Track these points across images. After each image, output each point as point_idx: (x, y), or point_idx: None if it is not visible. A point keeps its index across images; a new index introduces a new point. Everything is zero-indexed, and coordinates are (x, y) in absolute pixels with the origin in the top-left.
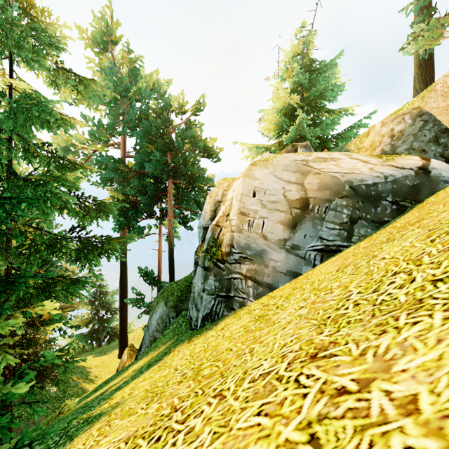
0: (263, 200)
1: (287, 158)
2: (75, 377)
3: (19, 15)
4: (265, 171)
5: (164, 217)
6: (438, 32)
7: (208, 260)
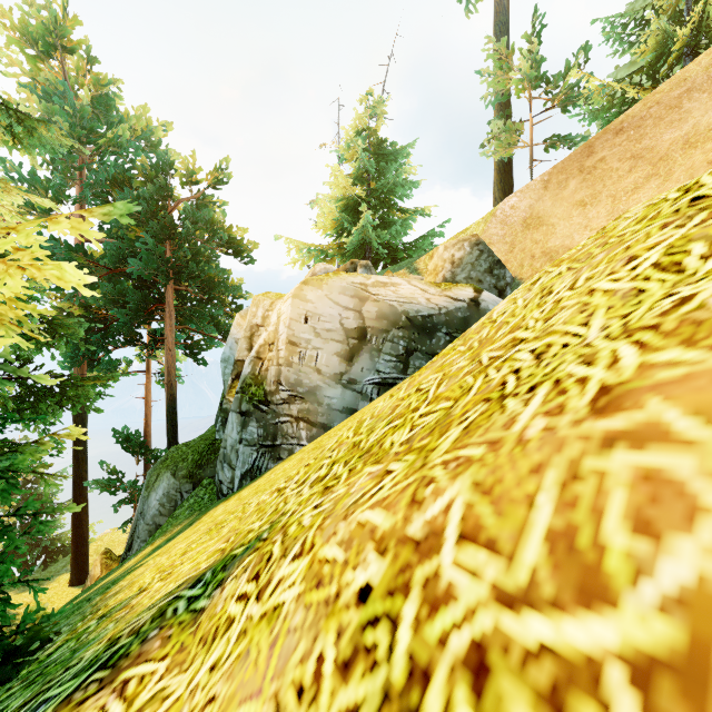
0: (317, 328)
1: (345, 280)
2: None
3: None
4: (320, 293)
5: (158, 345)
6: (513, 140)
7: (247, 403)
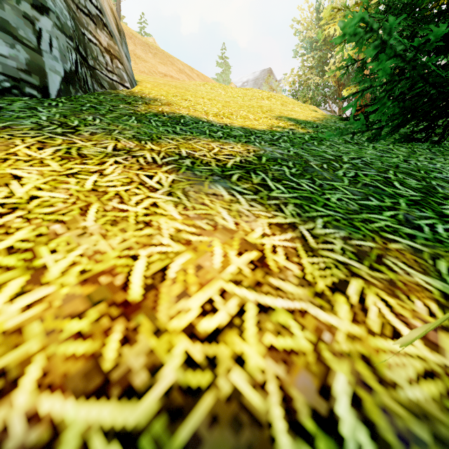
0: None
1: None
2: None
3: None
4: None
5: None
6: None
7: None
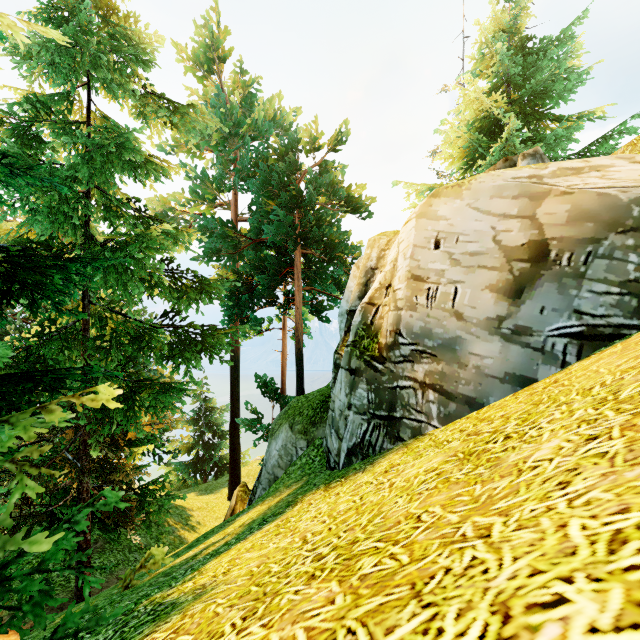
0: (454, 253)
1: (500, 177)
2: (172, 521)
3: (98, 25)
4: (457, 203)
5: (290, 305)
6: None
7: (357, 358)
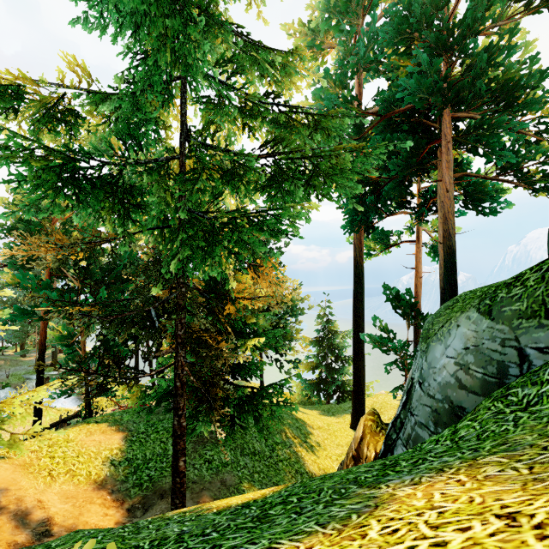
0: None
1: None
2: (289, 433)
3: None
4: None
5: (429, 203)
6: None
7: None
